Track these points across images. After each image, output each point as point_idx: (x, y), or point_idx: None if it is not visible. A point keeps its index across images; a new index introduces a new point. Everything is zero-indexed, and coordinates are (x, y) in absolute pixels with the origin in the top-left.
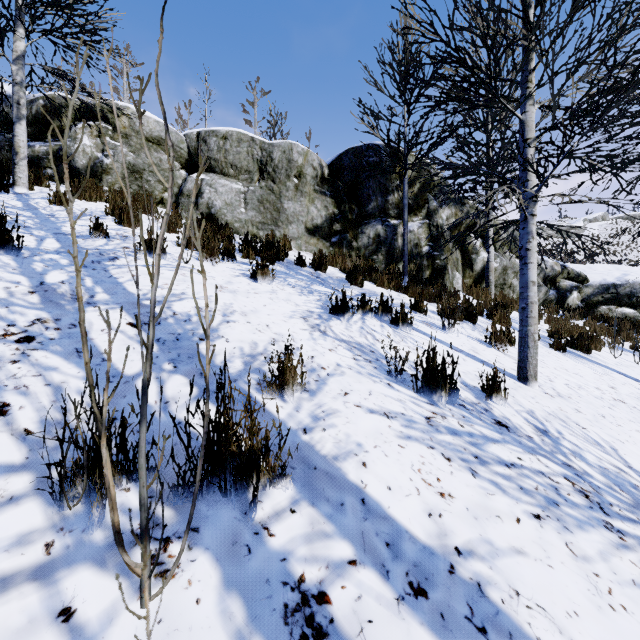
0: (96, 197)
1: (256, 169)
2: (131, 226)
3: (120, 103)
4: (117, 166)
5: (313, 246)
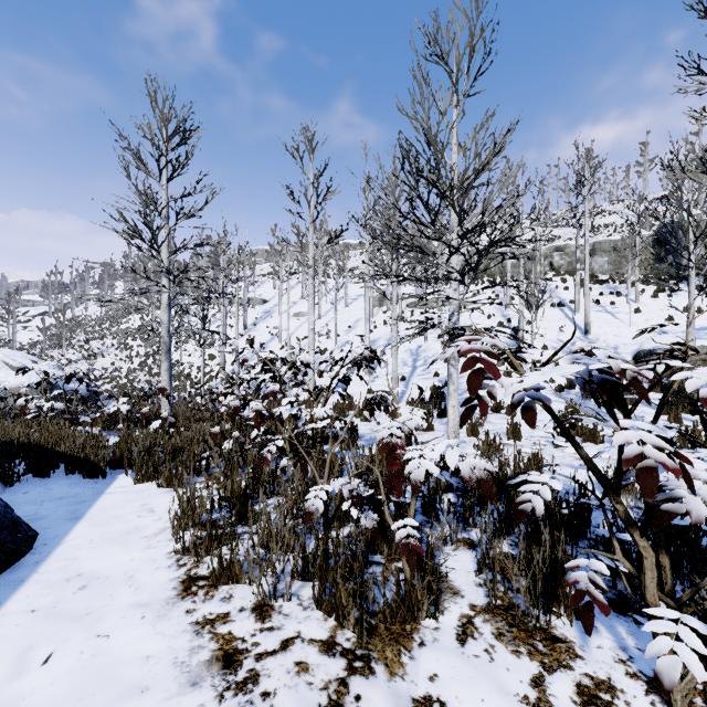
0: (558, 276)
1: (612, 250)
2: (564, 283)
3: (566, 244)
4: (565, 263)
5: (638, 273)
